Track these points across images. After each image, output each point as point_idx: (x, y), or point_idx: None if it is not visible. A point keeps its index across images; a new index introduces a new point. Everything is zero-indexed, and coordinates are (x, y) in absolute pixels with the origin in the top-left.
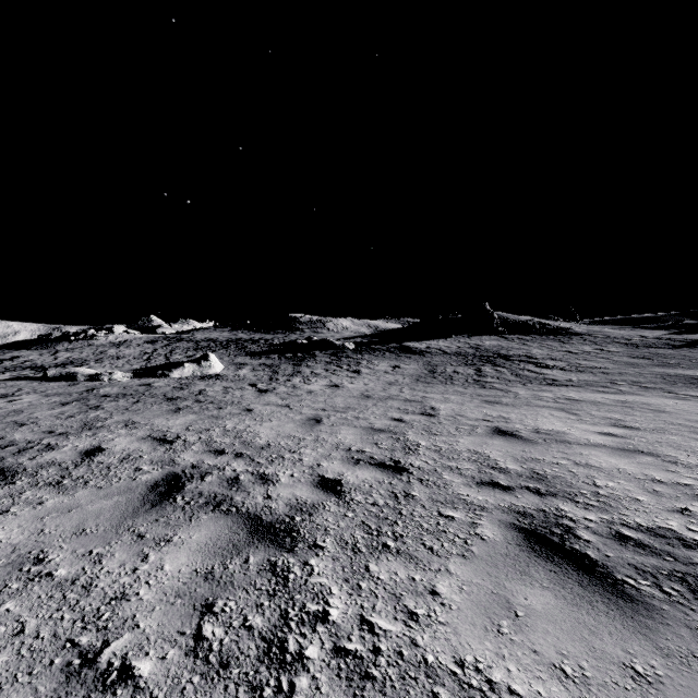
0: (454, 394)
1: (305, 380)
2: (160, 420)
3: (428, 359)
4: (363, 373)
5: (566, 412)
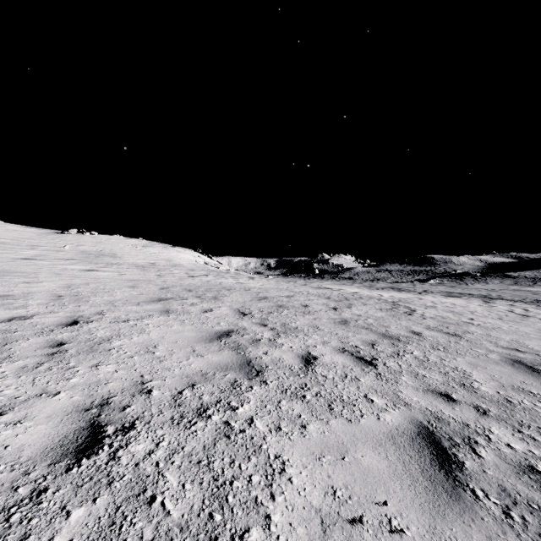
0: (517, 287)
1: (472, 284)
2: (461, 287)
3: (516, 280)
4: (489, 283)
5: (538, 289)
